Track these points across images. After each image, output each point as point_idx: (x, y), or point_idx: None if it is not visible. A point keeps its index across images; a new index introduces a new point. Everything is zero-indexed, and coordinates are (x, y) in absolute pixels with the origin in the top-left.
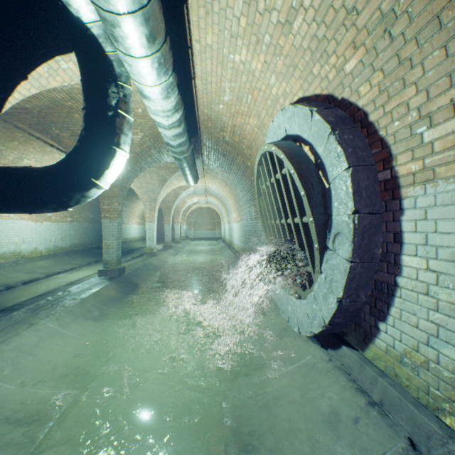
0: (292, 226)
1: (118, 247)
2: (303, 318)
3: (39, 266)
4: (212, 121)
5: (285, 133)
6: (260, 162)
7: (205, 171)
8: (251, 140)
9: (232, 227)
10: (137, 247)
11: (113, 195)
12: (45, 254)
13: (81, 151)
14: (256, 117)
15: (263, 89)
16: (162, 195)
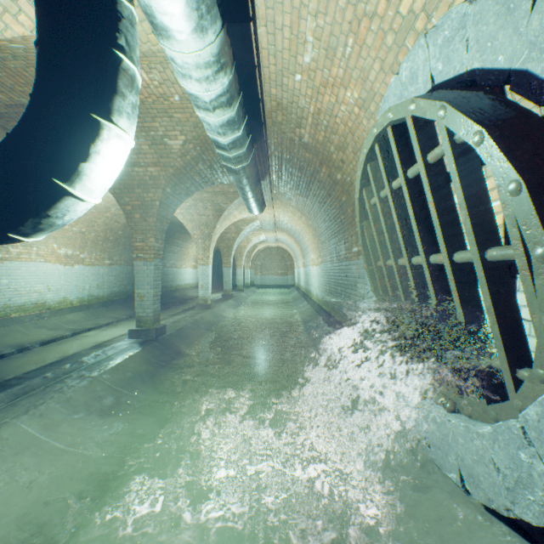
0: (448, 269)
1: (155, 298)
2: (477, 466)
3: (67, 320)
4: (283, 109)
5: (430, 83)
6: (369, 155)
7: (273, 197)
8: (345, 133)
9: (310, 272)
10: (191, 296)
11: (148, 228)
12: (76, 305)
13: (30, 123)
14: (358, 84)
15: (380, 12)
16: (218, 231)
